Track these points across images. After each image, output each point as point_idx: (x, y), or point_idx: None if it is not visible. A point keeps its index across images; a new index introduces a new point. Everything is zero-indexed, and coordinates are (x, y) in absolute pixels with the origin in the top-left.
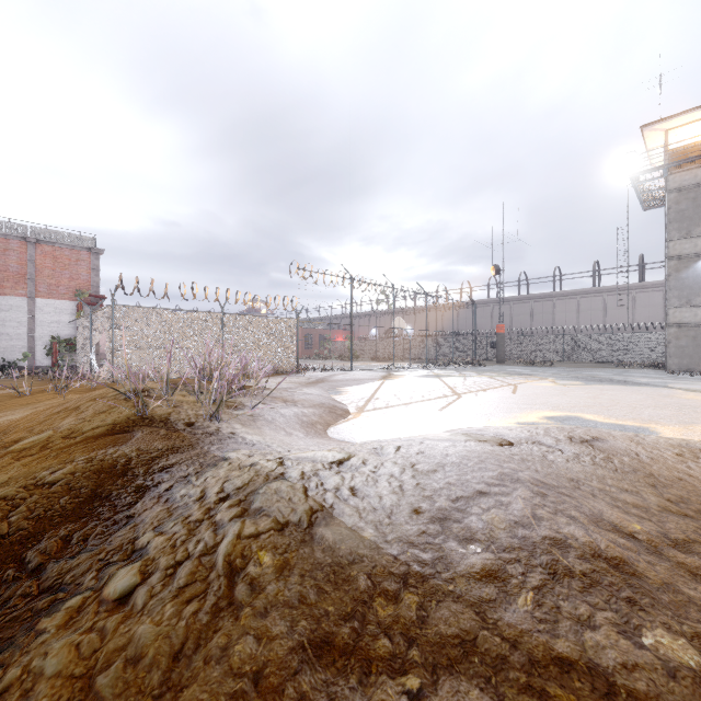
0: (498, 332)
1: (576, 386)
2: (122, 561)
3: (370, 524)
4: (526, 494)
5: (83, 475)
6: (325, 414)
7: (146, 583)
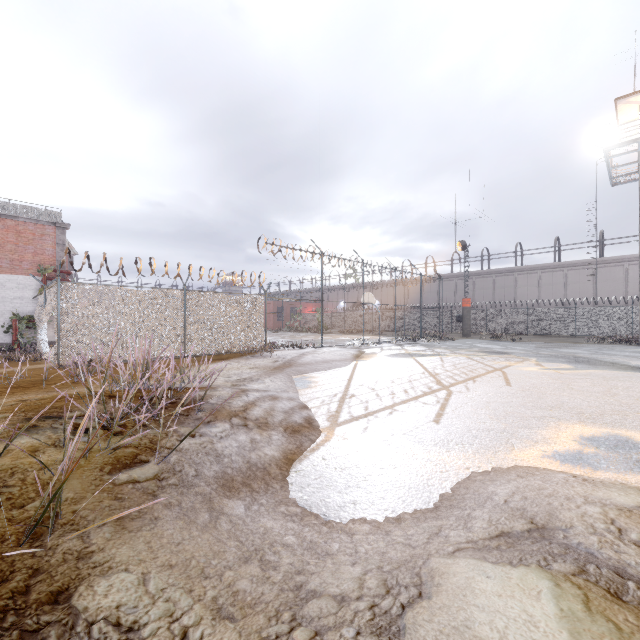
0: (465, 306)
1: (570, 371)
2: None
3: None
4: None
5: None
6: (286, 439)
7: None
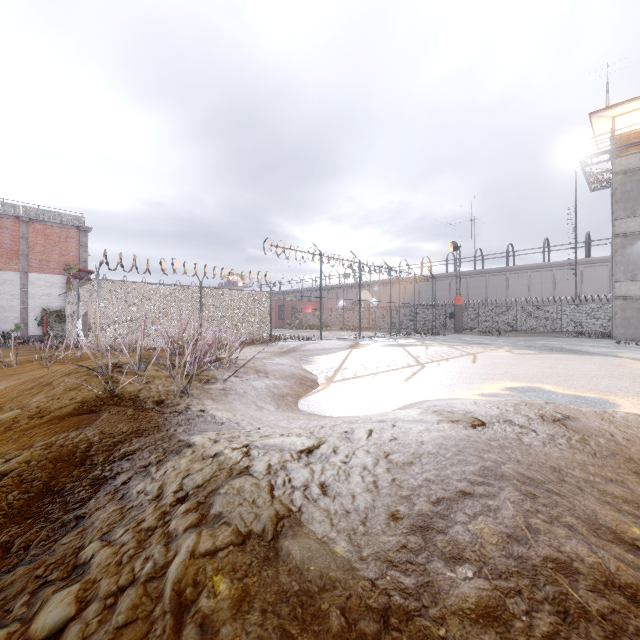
0: (456, 304)
1: (532, 355)
2: (60, 580)
3: (343, 533)
4: (514, 496)
5: (38, 465)
6: (296, 385)
7: (80, 617)
